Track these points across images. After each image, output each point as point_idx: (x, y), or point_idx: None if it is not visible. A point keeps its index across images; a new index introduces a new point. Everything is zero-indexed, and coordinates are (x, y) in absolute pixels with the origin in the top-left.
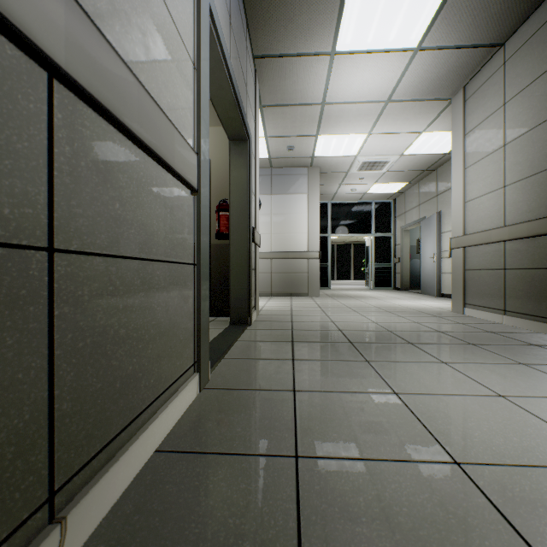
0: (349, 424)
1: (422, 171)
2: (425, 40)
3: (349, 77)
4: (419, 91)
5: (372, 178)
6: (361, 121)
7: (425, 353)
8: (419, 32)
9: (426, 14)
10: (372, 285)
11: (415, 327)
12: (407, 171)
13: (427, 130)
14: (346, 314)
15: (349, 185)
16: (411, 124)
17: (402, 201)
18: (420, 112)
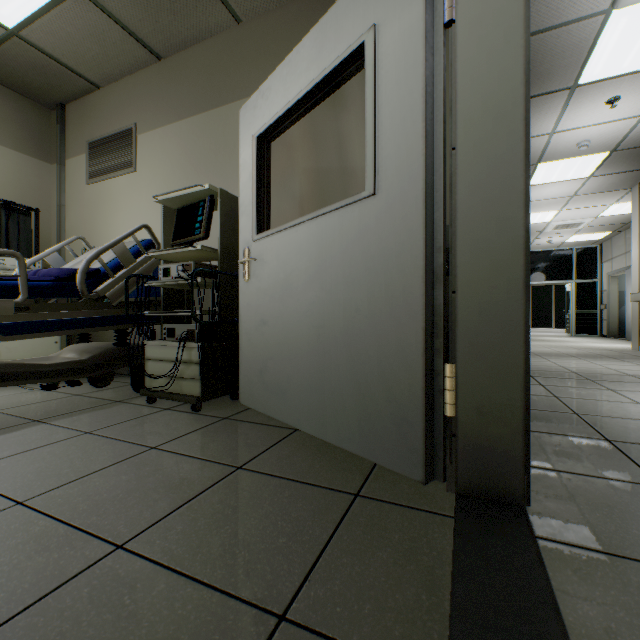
0: (532, 363)
1: (625, 223)
2: (594, 174)
3: (539, 191)
4: (598, 189)
5: (568, 232)
6: (552, 206)
7: (577, 358)
8: (588, 172)
9: (591, 168)
10: (572, 332)
11: (584, 353)
12: (607, 225)
13: (617, 203)
14: (537, 348)
15: (544, 238)
16: (599, 202)
17: (608, 247)
18: (604, 196)
